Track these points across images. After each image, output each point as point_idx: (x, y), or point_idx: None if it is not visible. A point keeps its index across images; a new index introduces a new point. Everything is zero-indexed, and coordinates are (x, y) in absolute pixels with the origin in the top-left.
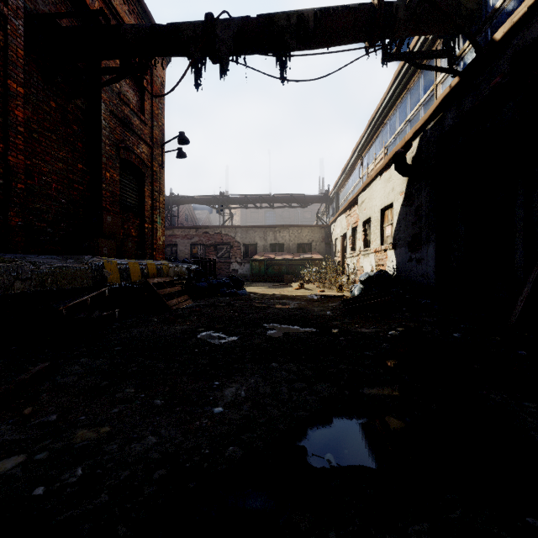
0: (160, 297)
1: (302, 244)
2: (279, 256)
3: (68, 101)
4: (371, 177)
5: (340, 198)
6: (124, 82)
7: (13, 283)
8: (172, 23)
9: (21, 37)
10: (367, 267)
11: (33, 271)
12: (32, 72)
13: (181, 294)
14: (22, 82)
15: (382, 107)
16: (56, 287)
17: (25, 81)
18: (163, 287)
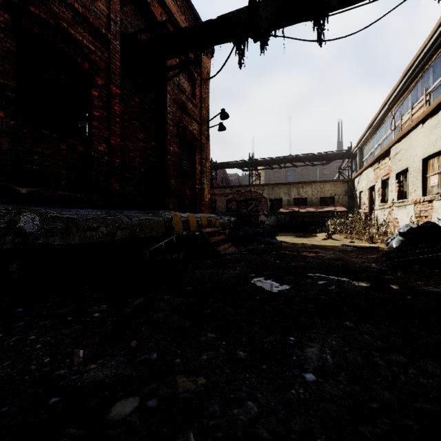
0: (211, 243)
1: (324, 197)
2: (303, 209)
3: (146, 96)
4: (410, 127)
5: (365, 153)
6: (182, 76)
7: (116, 232)
8: (221, 15)
9: (118, 53)
10: (403, 219)
11: (128, 223)
12: (124, 78)
13: (226, 242)
14: (118, 86)
15: (423, 52)
16: (142, 234)
17: (120, 85)
18: (212, 236)
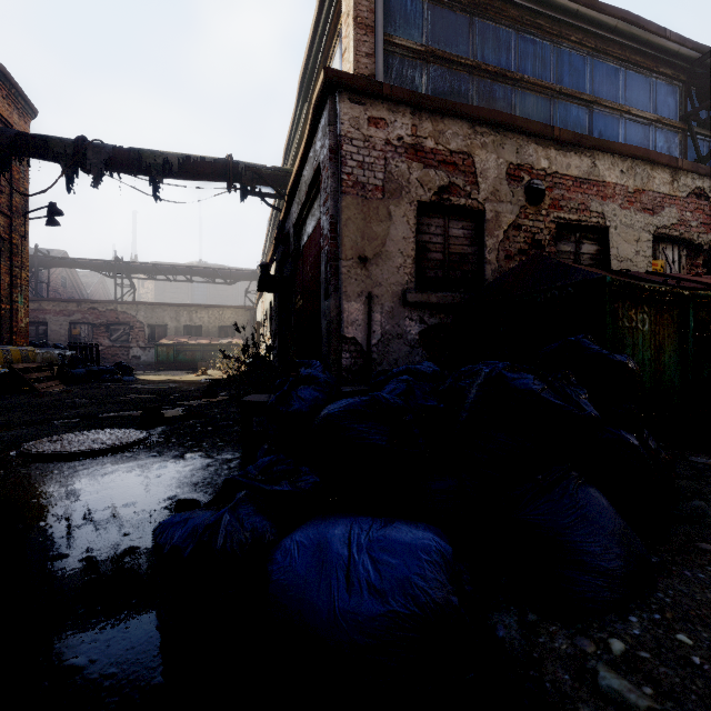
0: (27, 381)
1: (224, 327)
2: (193, 341)
3: None
4: None
5: None
6: None
7: None
8: (41, 136)
9: None
10: None
11: None
12: None
13: (52, 380)
14: None
15: (274, 211)
16: None
17: None
18: (30, 373)
